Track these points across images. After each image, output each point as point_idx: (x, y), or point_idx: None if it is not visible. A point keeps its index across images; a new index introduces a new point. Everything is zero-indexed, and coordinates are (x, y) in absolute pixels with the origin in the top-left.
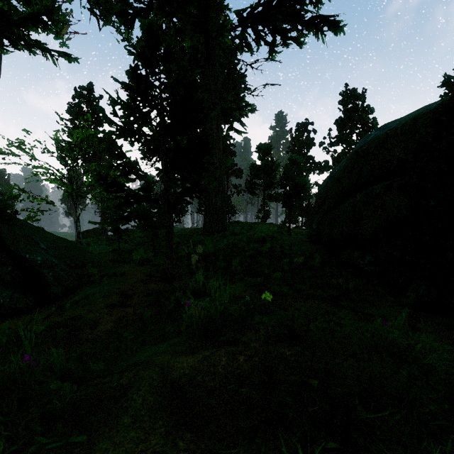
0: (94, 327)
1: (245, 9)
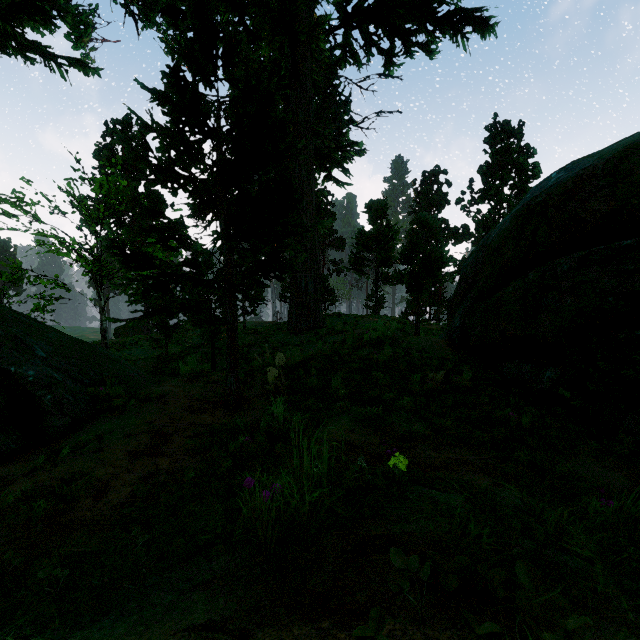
0: (100, 495)
1: (350, 0)
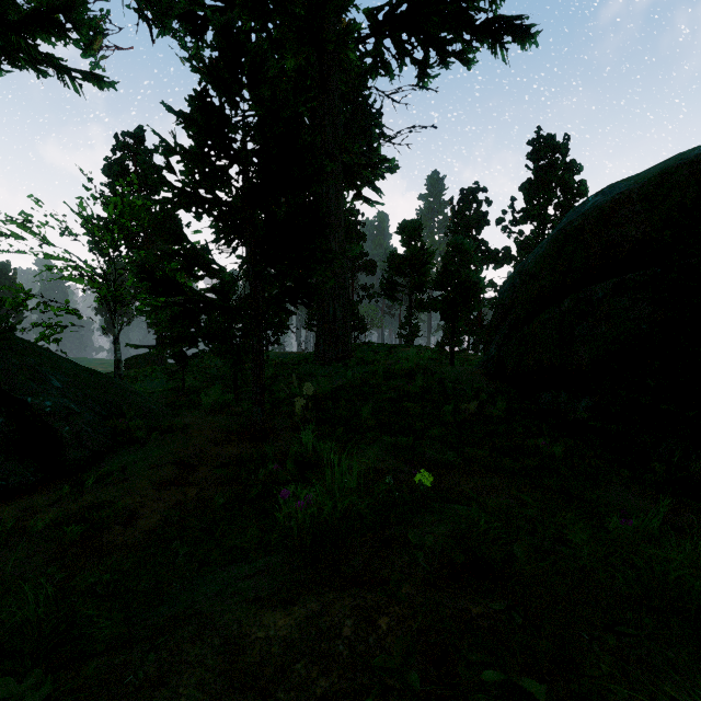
0: (130, 522)
1: (381, 7)
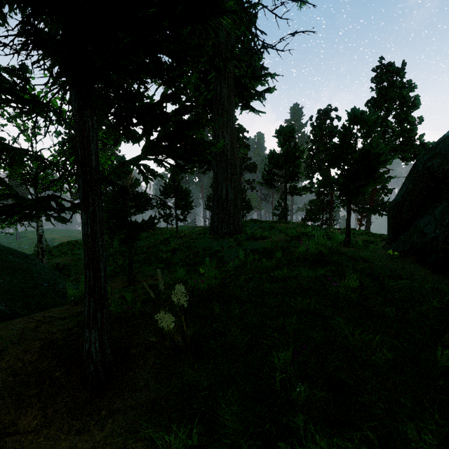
0: None
1: None
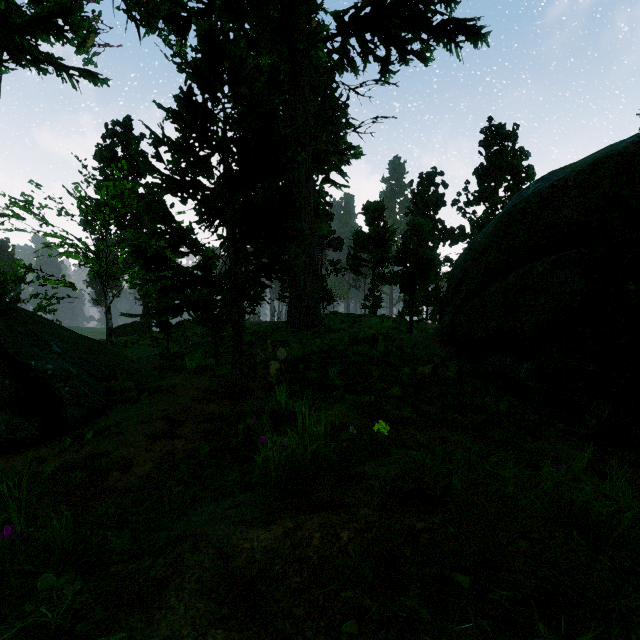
0: (126, 469)
1: (347, 10)
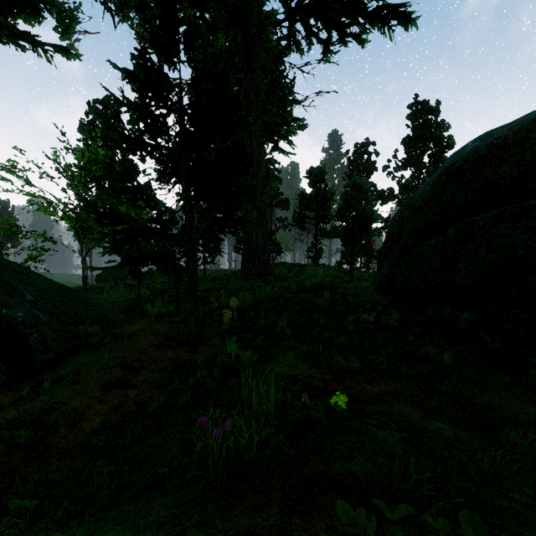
0: (75, 424)
1: None
